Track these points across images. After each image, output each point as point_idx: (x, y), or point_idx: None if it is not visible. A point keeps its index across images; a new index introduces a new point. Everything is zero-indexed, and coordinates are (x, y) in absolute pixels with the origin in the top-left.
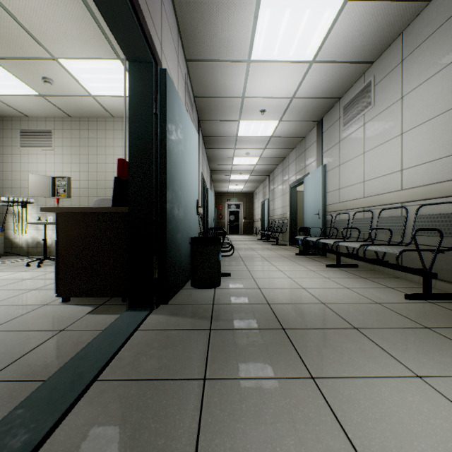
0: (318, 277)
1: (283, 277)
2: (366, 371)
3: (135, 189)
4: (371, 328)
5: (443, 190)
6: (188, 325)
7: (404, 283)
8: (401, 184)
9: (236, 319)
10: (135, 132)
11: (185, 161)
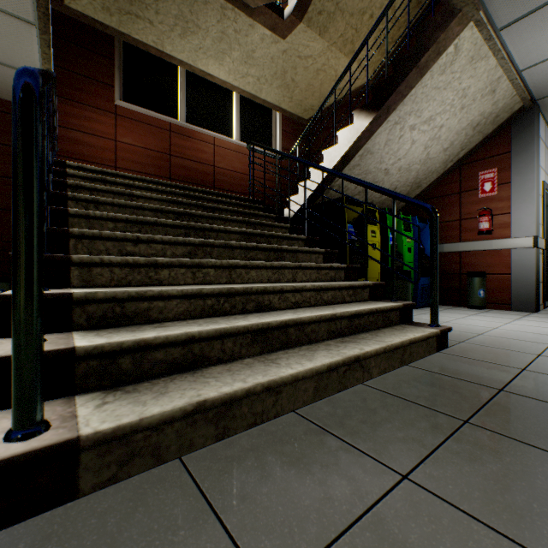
0: None
1: None
2: None
3: (547, 255)
4: None
5: None
6: None
7: None
8: None
9: None
10: (547, 232)
11: None
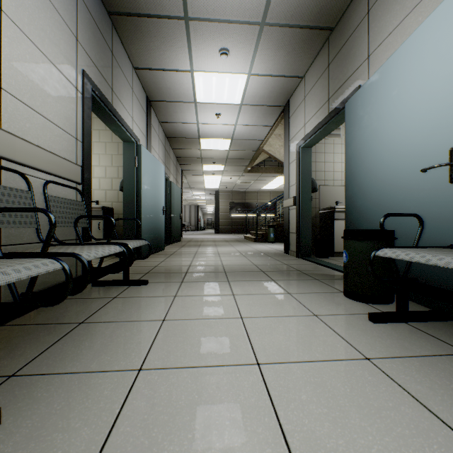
0: (181, 319)
1: (256, 317)
2: (237, 265)
3: None
4: (217, 272)
5: (70, 171)
6: (312, 271)
7: (62, 306)
8: (1, 118)
9: (290, 273)
10: None
11: (382, 132)
